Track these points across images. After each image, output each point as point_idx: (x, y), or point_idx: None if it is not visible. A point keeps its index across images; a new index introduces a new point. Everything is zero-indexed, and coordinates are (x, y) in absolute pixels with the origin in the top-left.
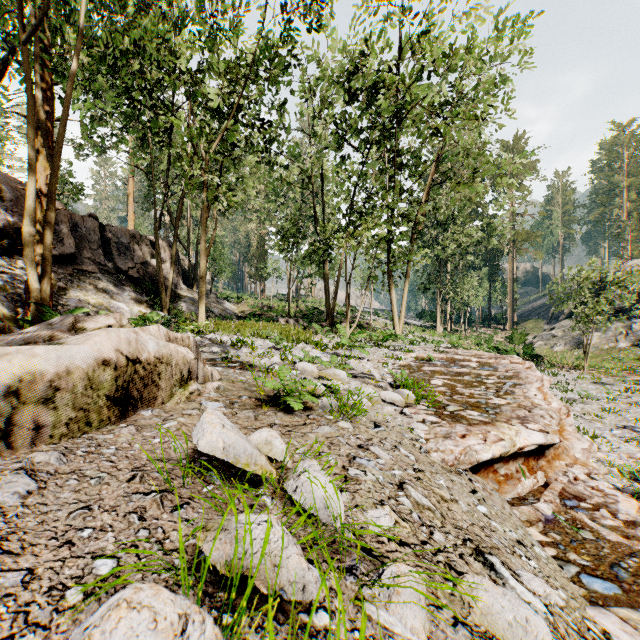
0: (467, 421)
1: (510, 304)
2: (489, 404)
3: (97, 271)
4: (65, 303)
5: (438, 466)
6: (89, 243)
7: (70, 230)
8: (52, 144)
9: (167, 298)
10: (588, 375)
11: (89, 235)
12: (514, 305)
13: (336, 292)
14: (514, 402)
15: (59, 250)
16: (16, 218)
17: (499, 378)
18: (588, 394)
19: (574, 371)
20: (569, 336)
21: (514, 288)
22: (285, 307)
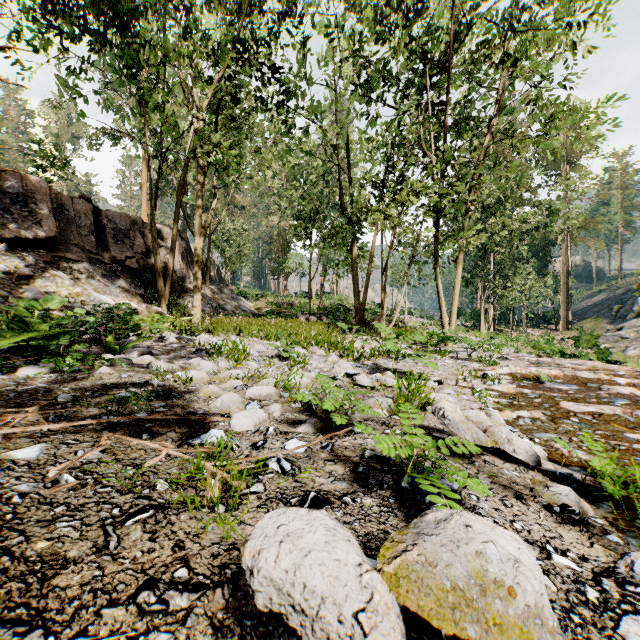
0: None
1: (563, 301)
2: None
3: (84, 259)
4: (22, 294)
5: None
6: (78, 228)
7: (54, 212)
8: None
9: (166, 291)
10: None
11: (79, 219)
12: (568, 302)
13: (367, 284)
14: None
15: (35, 233)
16: None
17: None
18: None
19: None
20: None
21: (568, 282)
22: (307, 304)
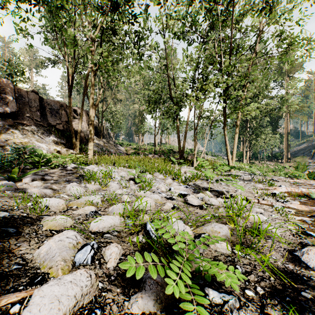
0: None
1: (285, 147)
2: None
3: (33, 124)
4: None
5: None
6: (30, 107)
7: (16, 98)
8: None
9: (77, 141)
10: None
11: (31, 103)
12: (288, 148)
13: (185, 137)
14: None
15: (4, 109)
16: None
17: None
18: None
19: None
20: None
21: (288, 138)
22: (153, 149)
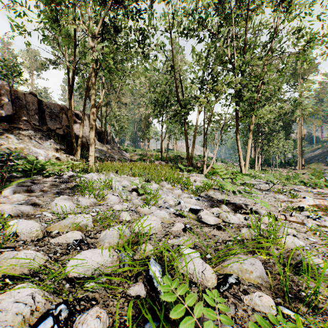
0: None
1: (299, 153)
2: None
3: (30, 128)
4: None
5: None
6: (28, 110)
7: (13, 101)
8: None
9: (78, 147)
10: None
11: (29, 106)
12: (302, 154)
13: (194, 143)
14: None
15: None
16: None
17: None
18: None
19: None
20: None
21: (302, 143)
22: (160, 155)
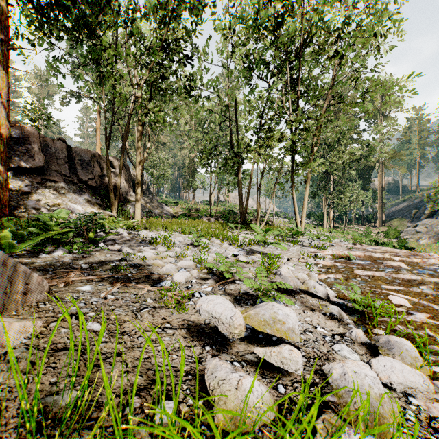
0: None
1: (379, 207)
2: None
3: (62, 181)
4: (25, 204)
5: None
6: (57, 159)
7: (42, 149)
8: (7, 68)
9: (115, 202)
10: None
11: (58, 154)
12: (382, 208)
13: (248, 196)
14: None
15: (30, 164)
16: None
17: None
18: None
19: None
20: (431, 232)
21: (382, 195)
22: (208, 209)
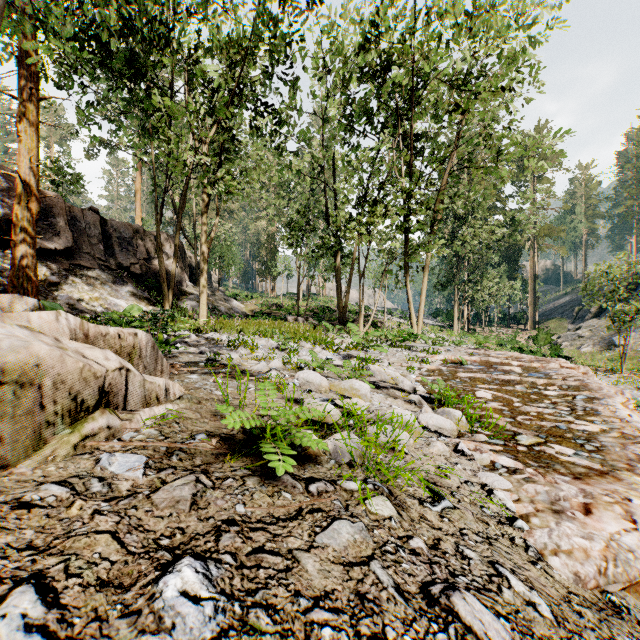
0: (565, 467)
1: (531, 303)
2: (574, 431)
3: (96, 266)
4: (55, 299)
5: (584, 607)
6: (89, 237)
7: (68, 223)
8: (37, 124)
9: (169, 295)
10: (627, 379)
11: (89, 229)
12: (535, 304)
13: (348, 288)
14: (610, 428)
15: (55, 244)
16: (6, 209)
17: (562, 389)
18: (637, 402)
19: (610, 374)
20: (597, 336)
21: (535, 286)
22: (295, 305)
